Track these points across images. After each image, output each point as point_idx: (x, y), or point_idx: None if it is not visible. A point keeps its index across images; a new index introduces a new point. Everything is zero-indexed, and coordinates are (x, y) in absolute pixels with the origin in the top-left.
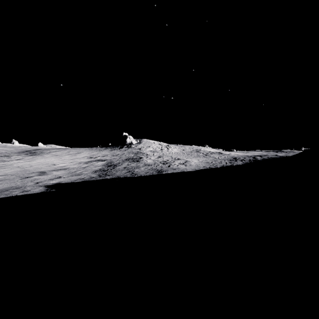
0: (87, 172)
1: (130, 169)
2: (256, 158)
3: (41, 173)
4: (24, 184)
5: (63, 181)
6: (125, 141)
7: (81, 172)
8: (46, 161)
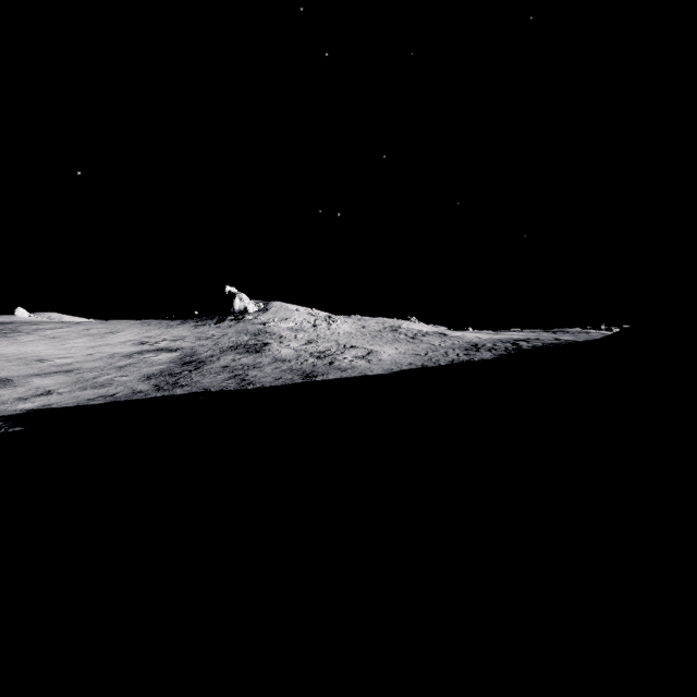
0: (128, 379)
1: (238, 370)
2: (519, 346)
3: None
4: None
5: (54, 402)
6: (230, 305)
7: (112, 378)
8: (21, 352)
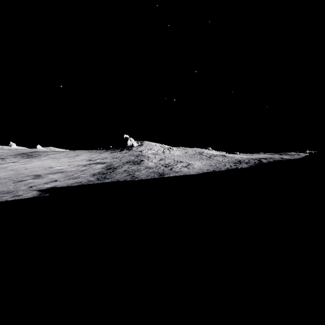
0: (85, 175)
1: (130, 172)
2: (261, 161)
3: (36, 176)
4: (17, 188)
5: (58, 184)
6: (126, 143)
7: (79, 175)
8: (43, 164)
